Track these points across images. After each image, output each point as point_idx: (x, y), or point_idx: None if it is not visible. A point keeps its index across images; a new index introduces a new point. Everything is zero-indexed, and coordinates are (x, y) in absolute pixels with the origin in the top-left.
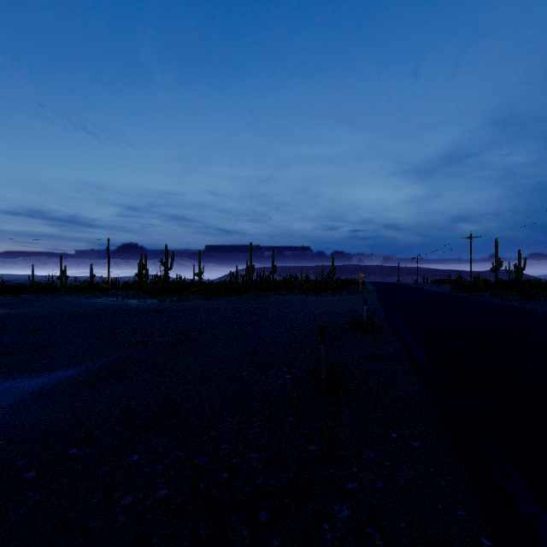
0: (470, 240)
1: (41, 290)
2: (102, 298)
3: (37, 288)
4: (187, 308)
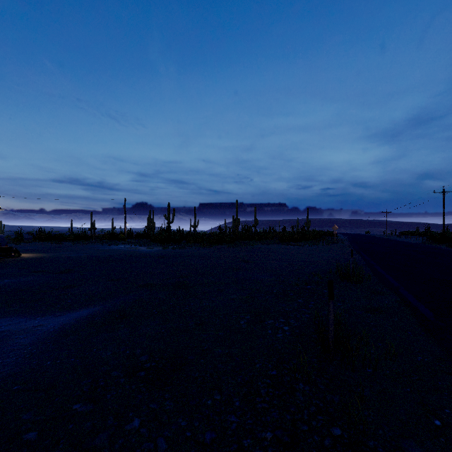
0: (443, 194)
1: (76, 238)
2: (120, 245)
3: (73, 237)
4: (186, 255)
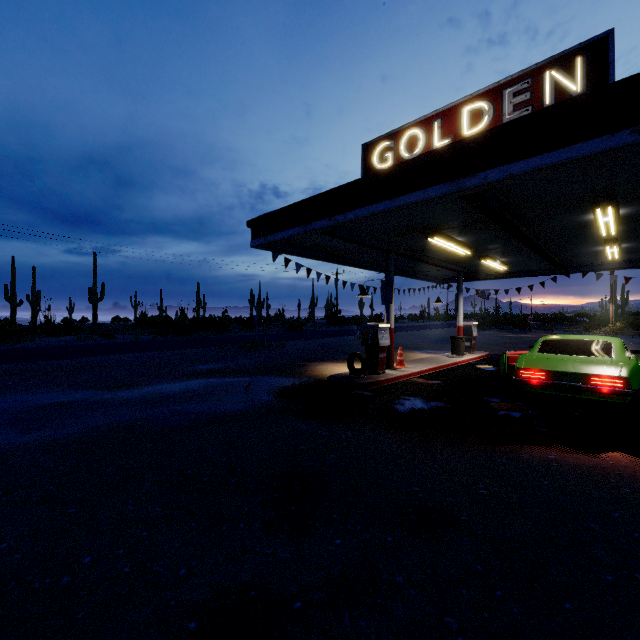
0: None
1: None
2: None
3: None
4: None
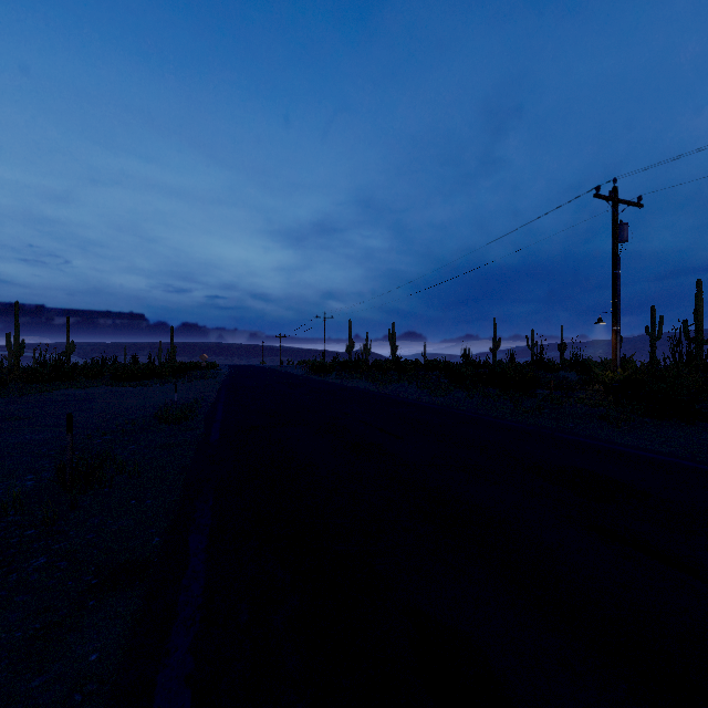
0: (324, 320)
1: None
2: None
3: None
4: None
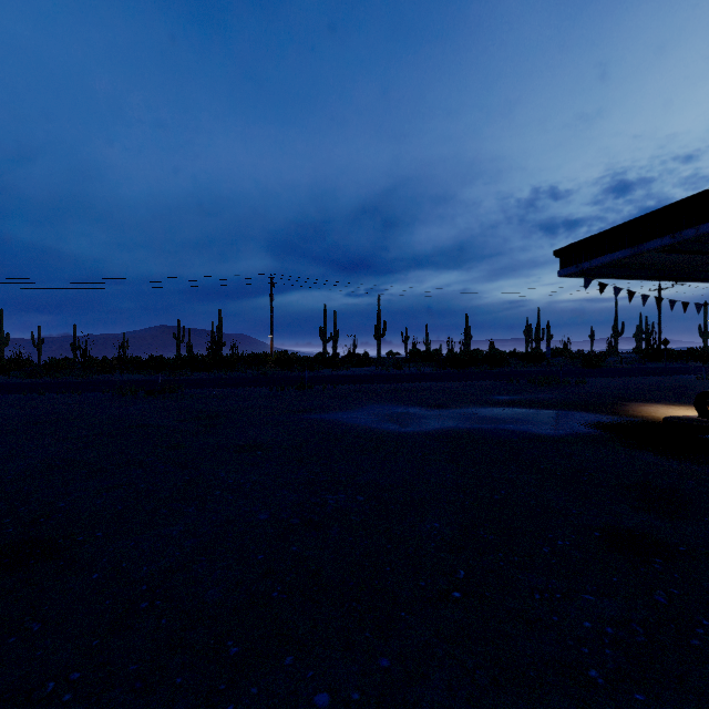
0: None
1: None
2: None
3: None
4: None
